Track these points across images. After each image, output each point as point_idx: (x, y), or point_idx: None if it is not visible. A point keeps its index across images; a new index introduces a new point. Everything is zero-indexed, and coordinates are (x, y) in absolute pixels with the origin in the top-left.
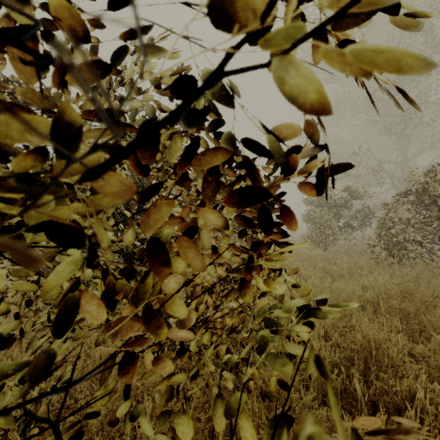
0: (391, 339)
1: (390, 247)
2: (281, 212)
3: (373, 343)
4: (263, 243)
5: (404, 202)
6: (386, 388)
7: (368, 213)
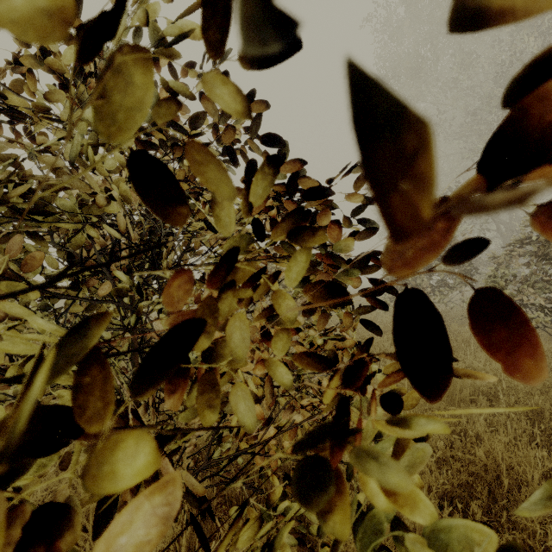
0: (526, 456)
1: None
2: (471, 301)
3: (503, 465)
4: (368, 356)
5: (520, 254)
6: (530, 542)
7: (469, 268)
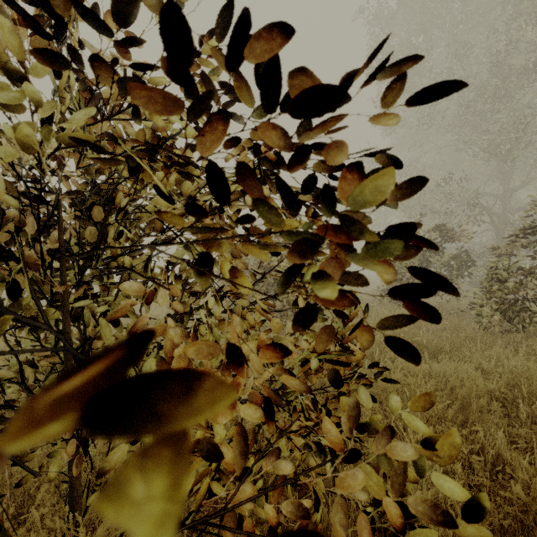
0: None
1: (504, 308)
2: None
3: None
4: None
5: (524, 245)
6: None
7: (466, 260)
